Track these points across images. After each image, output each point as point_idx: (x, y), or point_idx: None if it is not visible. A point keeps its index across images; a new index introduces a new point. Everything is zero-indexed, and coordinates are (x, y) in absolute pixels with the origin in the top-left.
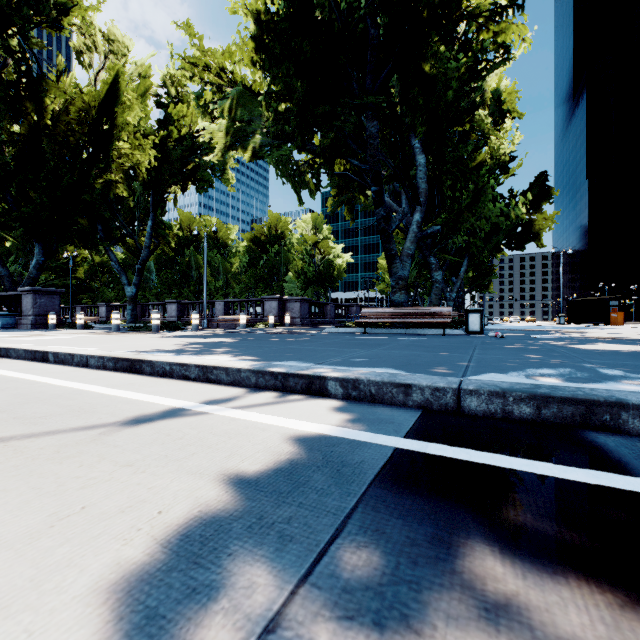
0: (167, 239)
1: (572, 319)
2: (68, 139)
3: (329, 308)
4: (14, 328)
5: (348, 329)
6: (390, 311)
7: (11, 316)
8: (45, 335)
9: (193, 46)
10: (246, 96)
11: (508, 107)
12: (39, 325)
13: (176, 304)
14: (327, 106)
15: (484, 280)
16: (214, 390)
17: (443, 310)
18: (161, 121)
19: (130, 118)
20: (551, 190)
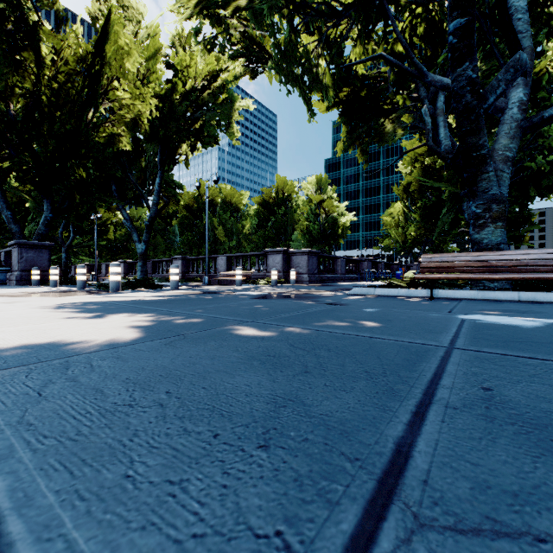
0: (177, 197)
1: None
2: (68, 90)
3: (339, 263)
4: (5, 284)
5: (392, 290)
6: (485, 258)
7: (2, 272)
8: None
9: None
10: None
11: None
12: (25, 281)
13: (181, 260)
14: None
15: (518, 230)
16: None
17: None
18: (169, 80)
19: (128, 64)
20: None
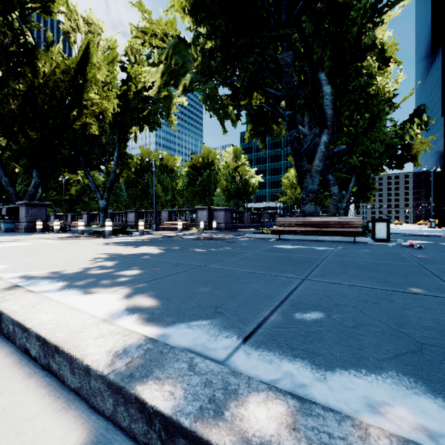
0: (129, 166)
1: (442, 224)
2: (55, 93)
3: (246, 215)
4: (14, 231)
5: (264, 235)
6: (302, 220)
7: (11, 223)
8: (14, 241)
9: (144, 18)
10: (180, 46)
11: (390, 54)
12: (30, 229)
13: (134, 213)
14: (247, 38)
15: (366, 193)
16: (12, 438)
17: (353, 220)
18: (124, 80)
19: (99, 76)
20: (428, 119)
